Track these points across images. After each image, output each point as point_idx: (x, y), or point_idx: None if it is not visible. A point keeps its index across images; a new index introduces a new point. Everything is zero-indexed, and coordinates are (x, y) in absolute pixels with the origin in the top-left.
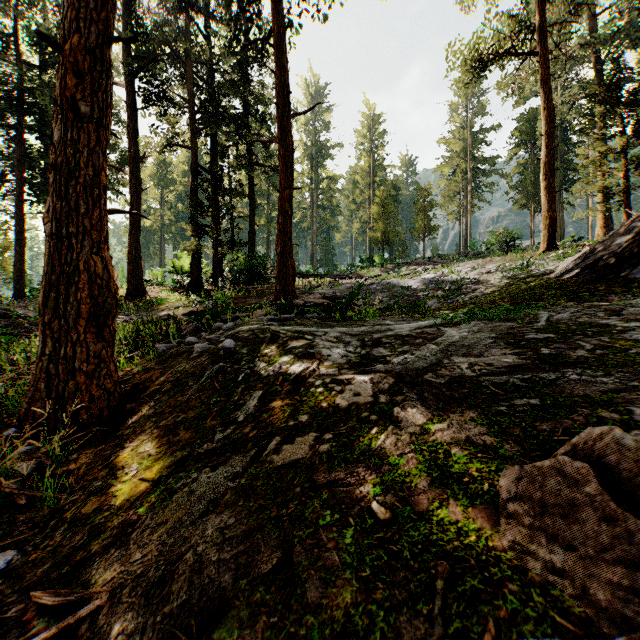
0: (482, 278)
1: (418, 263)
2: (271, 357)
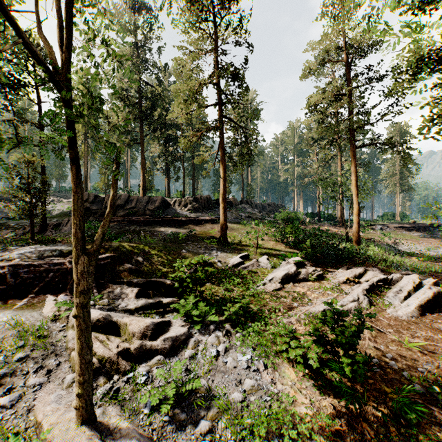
0: (61, 209)
1: (53, 195)
2: (4, 225)
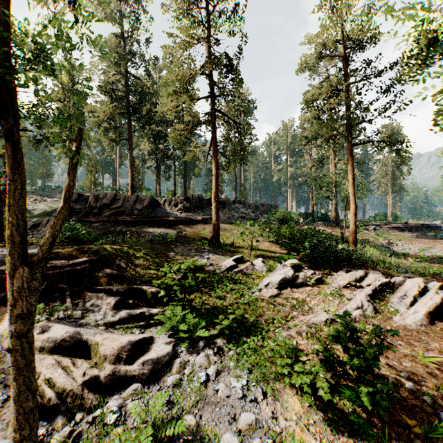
0: (44, 209)
1: (37, 194)
2: None
